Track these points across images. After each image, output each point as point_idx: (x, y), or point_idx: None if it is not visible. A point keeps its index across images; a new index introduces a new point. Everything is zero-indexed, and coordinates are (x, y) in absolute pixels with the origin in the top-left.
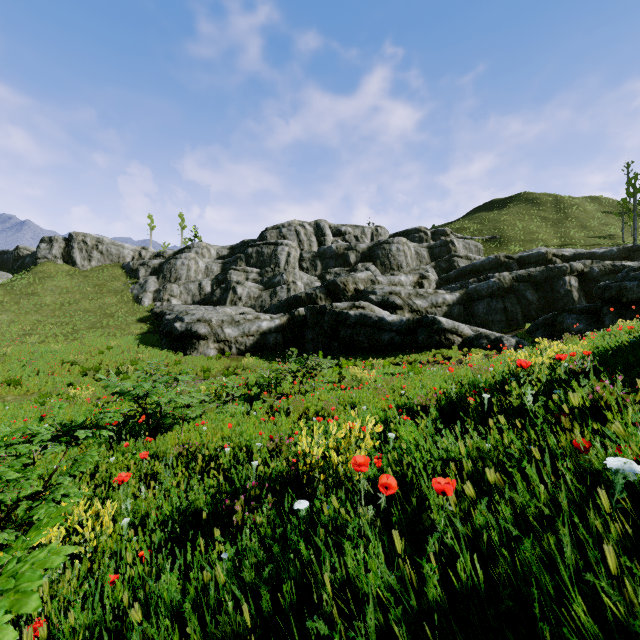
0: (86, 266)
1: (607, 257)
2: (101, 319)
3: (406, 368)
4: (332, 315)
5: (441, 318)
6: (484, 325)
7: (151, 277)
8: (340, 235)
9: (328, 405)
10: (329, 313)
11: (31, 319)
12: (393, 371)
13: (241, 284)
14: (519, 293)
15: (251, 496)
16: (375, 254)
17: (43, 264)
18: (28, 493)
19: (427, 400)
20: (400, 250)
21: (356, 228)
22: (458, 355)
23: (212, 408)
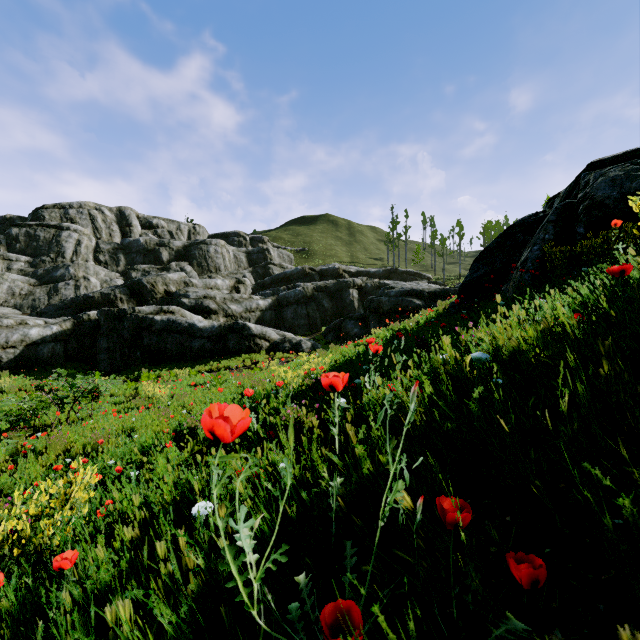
0: None
1: (377, 275)
2: None
3: (210, 377)
4: (134, 320)
5: (251, 324)
6: (292, 329)
7: None
8: (151, 228)
9: (96, 438)
10: (130, 318)
11: None
12: (198, 381)
13: None
14: (318, 301)
15: None
16: (192, 254)
17: None
18: None
19: (197, 422)
20: (218, 252)
21: (171, 223)
22: (265, 359)
23: None
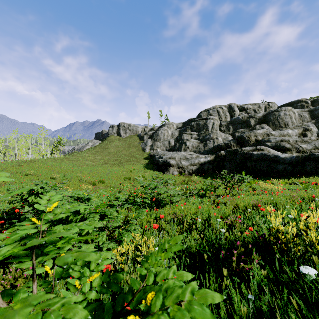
0: (124, 136)
1: None
2: (130, 158)
3: (301, 186)
4: (242, 154)
5: None
6: None
7: (148, 139)
8: (244, 110)
9: (255, 203)
10: (240, 153)
11: (106, 158)
12: (290, 188)
13: (188, 140)
14: None
15: (238, 252)
16: (268, 118)
17: (110, 136)
18: (117, 225)
19: None
20: (286, 114)
21: (254, 105)
22: None
23: (183, 198)
